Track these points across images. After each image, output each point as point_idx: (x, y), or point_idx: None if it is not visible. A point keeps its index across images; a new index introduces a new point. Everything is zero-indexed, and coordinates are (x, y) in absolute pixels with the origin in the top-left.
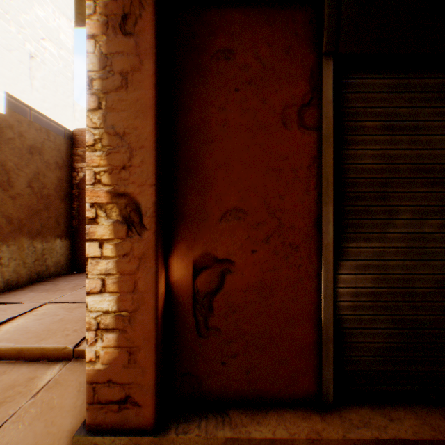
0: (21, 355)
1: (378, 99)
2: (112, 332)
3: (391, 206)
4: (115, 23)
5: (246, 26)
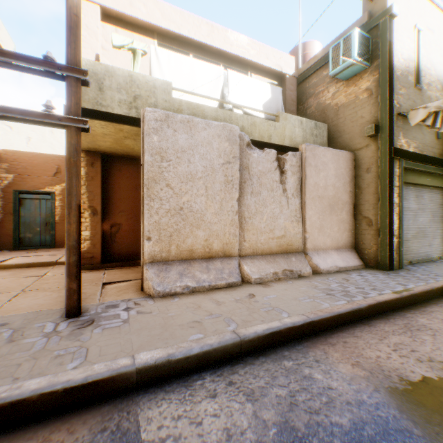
0: (31, 266)
1: None
2: (89, 240)
3: None
4: (90, 164)
5: (126, 163)
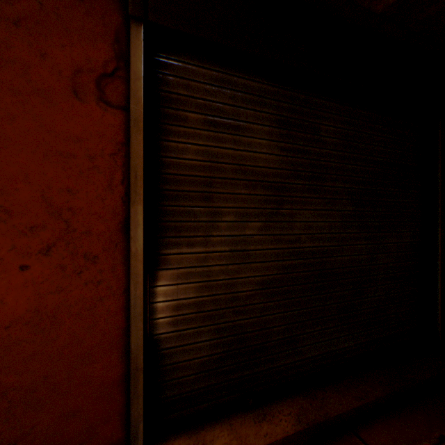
0: None
1: (203, 90)
2: None
3: (215, 207)
4: None
5: None
